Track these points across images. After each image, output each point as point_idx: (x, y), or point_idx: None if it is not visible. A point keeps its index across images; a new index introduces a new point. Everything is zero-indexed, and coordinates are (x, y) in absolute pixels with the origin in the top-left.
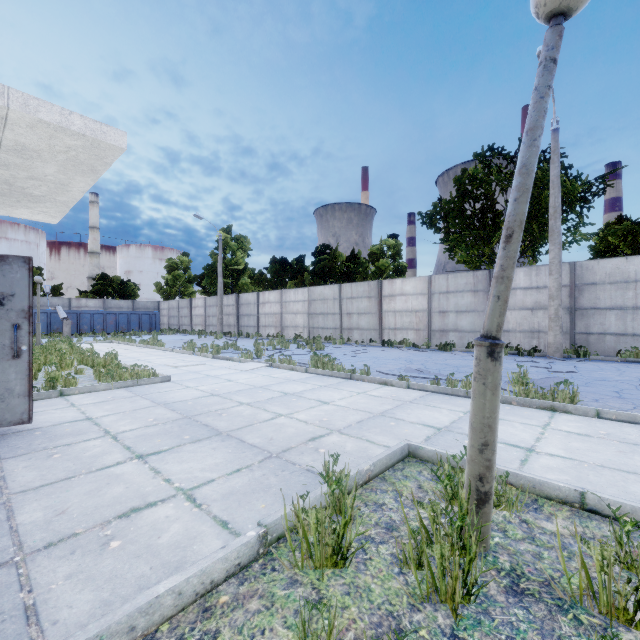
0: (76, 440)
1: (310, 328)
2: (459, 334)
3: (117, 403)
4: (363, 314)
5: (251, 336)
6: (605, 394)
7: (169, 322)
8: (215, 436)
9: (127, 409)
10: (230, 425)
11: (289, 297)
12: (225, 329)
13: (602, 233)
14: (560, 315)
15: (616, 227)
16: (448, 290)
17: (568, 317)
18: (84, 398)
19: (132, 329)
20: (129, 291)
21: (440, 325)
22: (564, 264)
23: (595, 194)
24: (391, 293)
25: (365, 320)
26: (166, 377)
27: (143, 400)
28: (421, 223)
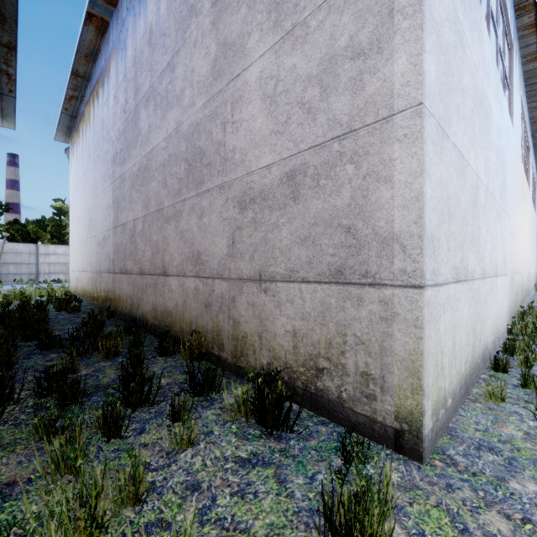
0: None
1: None
2: None
3: None
4: None
5: None
6: None
7: None
8: None
9: None
10: None
11: None
12: None
13: (8, 227)
14: None
15: (14, 226)
16: None
17: None
18: None
19: None
20: None
21: None
22: None
23: (4, 210)
24: None
25: None
26: None
27: None
28: None
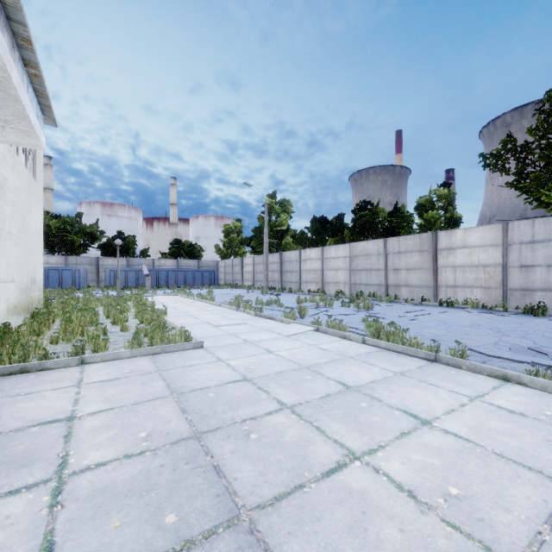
0: (0, 487)
1: (352, 284)
2: None
3: (126, 384)
4: (413, 270)
5: (293, 291)
6: None
7: (225, 278)
8: (224, 528)
9: (129, 400)
10: (259, 480)
11: (330, 254)
12: (270, 284)
13: None
14: None
15: None
16: (534, 239)
17: None
18: (100, 370)
19: (196, 284)
20: (196, 252)
21: (521, 282)
22: None
23: None
24: (449, 246)
25: (415, 276)
26: (198, 343)
27: (158, 381)
28: (483, 166)
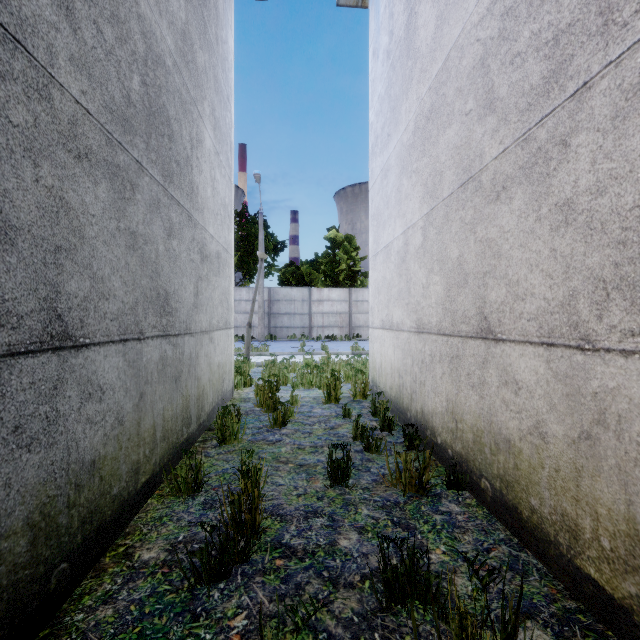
0: None
1: None
2: None
3: None
4: None
5: None
6: (279, 350)
7: None
8: None
9: None
10: None
11: None
12: None
13: (283, 270)
14: (264, 317)
15: (289, 269)
16: None
17: (268, 318)
18: None
19: None
20: None
21: None
22: (266, 288)
23: (280, 249)
24: None
25: None
26: None
27: None
28: None
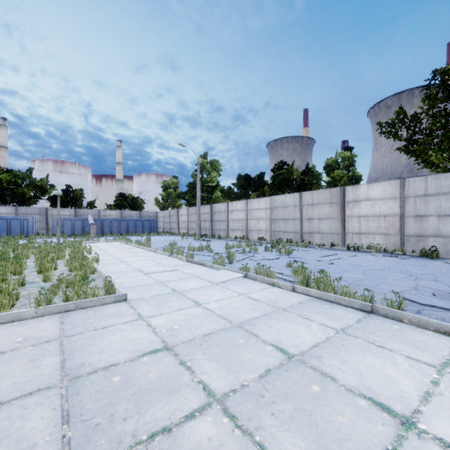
0: None
1: (272, 232)
2: (442, 240)
3: (6, 364)
4: (324, 219)
5: (222, 238)
6: None
7: (163, 226)
8: None
9: None
10: None
11: (253, 205)
12: (202, 232)
13: None
14: None
15: None
16: (427, 193)
17: None
18: None
19: (137, 231)
20: (138, 204)
21: (416, 230)
22: None
23: None
24: (355, 198)
25: (326, 225)
26: (121, 295)
27: (52, 356)
28: (379, 133)
